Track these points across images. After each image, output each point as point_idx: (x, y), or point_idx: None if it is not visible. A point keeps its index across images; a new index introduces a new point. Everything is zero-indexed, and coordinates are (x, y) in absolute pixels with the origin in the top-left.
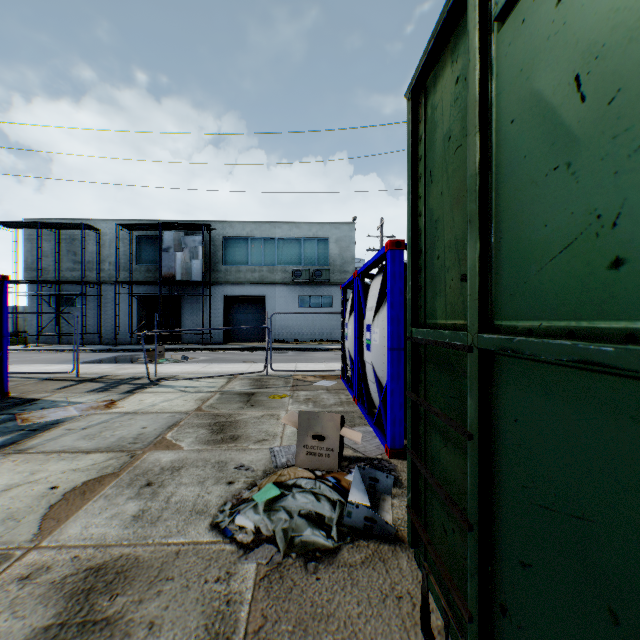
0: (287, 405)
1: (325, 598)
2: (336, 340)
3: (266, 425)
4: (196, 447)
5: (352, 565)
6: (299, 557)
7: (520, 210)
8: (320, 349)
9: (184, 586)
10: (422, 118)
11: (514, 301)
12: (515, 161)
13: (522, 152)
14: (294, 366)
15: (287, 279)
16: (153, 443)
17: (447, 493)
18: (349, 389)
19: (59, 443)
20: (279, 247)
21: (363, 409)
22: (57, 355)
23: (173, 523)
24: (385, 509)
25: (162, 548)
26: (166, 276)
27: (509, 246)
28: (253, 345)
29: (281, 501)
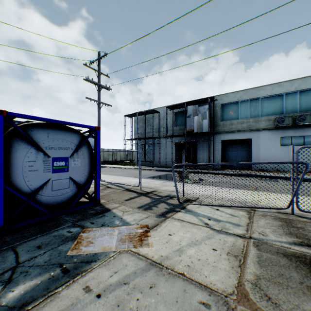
0: None
1: None
2: None
3: None
4: None
5: None
6: None
7: None
8: (310, 180)
9: None
10: None
11: None
12: None
13: None
14: None
15: (269, 125)
16: None
17: None
18: None
19: None
20: (262, 104)
21: None
22: (142, 171)
23: None
24: None
25: None
26: (188, 131)
27: None
28: (243, 172)
29: None
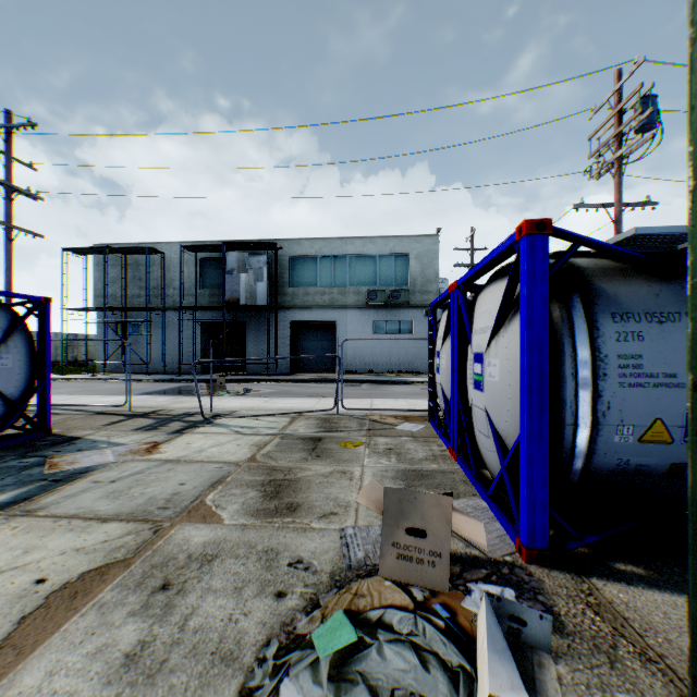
0: (362, 457)
1: None
2: (417, 371)
3: (335, 488)
4: (240, 520)
5: None
6: None
7: None
8: (398, 382)
9: None
10: None
11: None
12: None
13: None
14: (369, 403)
15: (360, 302)
16: (187, 510)
17: None
18: (442, 437)
19: (76, 502)
20: (351, 266)
21: (467, 469)
22: (120, 385)
23: (181, 680)
24: (549, 692)
25: None
26: (230, 300)
27: None
28: (322, 376)
29: (358, 646)
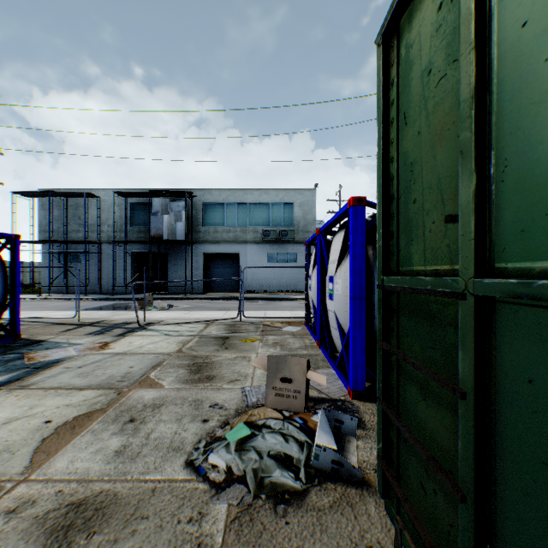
0: (257, 348)
1: (295, 545)
2: (300, 291)
3: (238, 366)
4: (176, 386)
5: (320, 509)
6: (268, 499)
7: (537, 127)
8: (286, 299)
9: (158, 526)
10: (394, 61)
11: (527, 238)
12: (529, 70)
13: (541, 56)
14: (263, 313)
15: (257, 238)
16: (138, 381)
17: (428, 452)
18: (312, 334)
19: (57, 380)
20: (250, 211)
21: (326, 353)
22: (64, 303)
23: (151, 459)
24: (350, 451)
25: (139, 485)
26: (155, 236)
27: (519, 174)
28: (228, 295)
29: (251, 440)
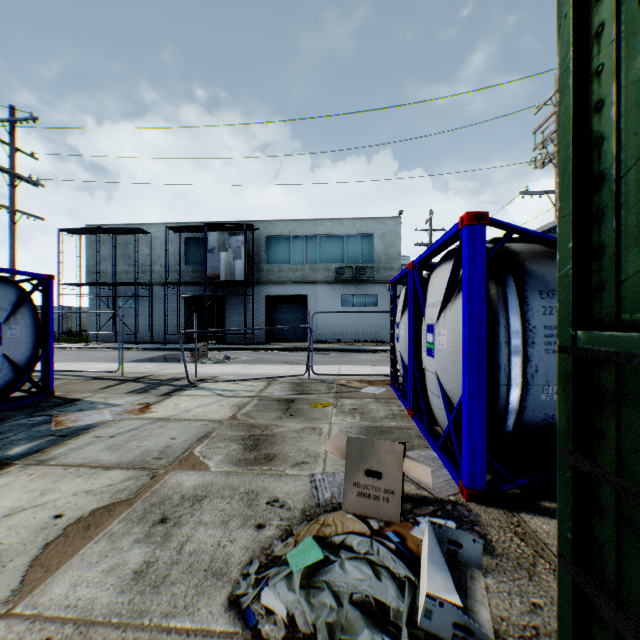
0: (330, 416)
1: None
2: (381, 341)
3: (306, 442)
4: (225, 468)
5: None
6: None
7: None
8: (364, 350)
9: None
10: None
11: None
12: None
13: None
14: (337, 369)
15: (329, 278)
16: (178, 459)
17: None
18: (401, 399)
19: (82, 454)
20: (321, 245)
21: (421, 426)
22: (112, 353)
23: (181, 590)
24: (477, 597)
25: (159, 637)
26: (211, 276)
27: None
28: (295, 345)
29: (324, 564)
